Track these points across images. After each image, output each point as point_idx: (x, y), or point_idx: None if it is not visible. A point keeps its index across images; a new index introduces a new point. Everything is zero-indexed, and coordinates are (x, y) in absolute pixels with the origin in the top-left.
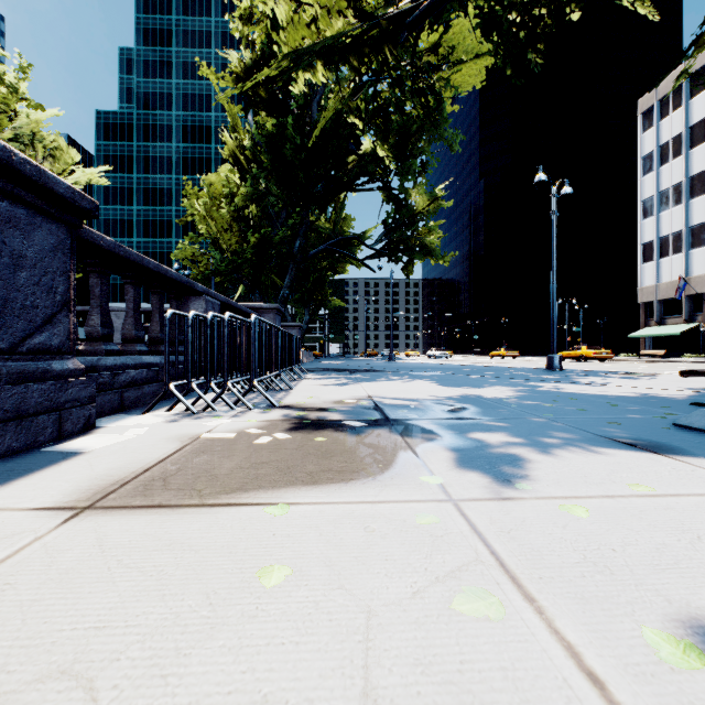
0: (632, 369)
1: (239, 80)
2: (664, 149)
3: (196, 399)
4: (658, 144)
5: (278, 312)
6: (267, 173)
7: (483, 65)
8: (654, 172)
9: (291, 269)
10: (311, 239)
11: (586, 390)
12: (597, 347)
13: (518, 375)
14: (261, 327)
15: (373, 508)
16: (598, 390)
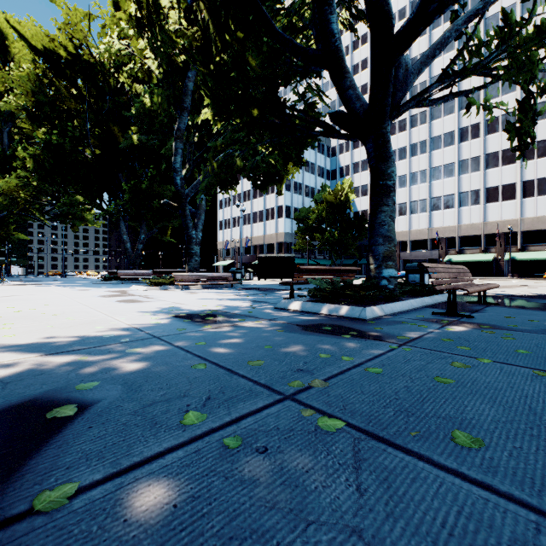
0: None
1: None
2: None
3: None
4: None
5: None
6: None
7: None
8: None
9: None
10: (0, 202)
11: None
12: None
13: None
14: None
15: (32, 285)
16: None
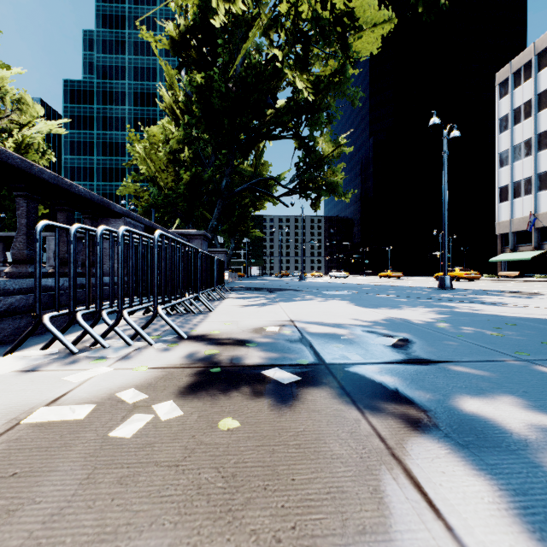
0: (505, 288)
1: (174, 44)
2: (517, 112)
3: (82, 332)
4: (512, 108)
5: (204, 238)
6: (197, 120)
7: (379, 33)
8: (509, 130)
9: (218, 204)
10: (235, 180)
11: (506, 312)
12: (467, 269)
13: (419, 294)
14: (179, 248)
15: None
16: (518, 312)
